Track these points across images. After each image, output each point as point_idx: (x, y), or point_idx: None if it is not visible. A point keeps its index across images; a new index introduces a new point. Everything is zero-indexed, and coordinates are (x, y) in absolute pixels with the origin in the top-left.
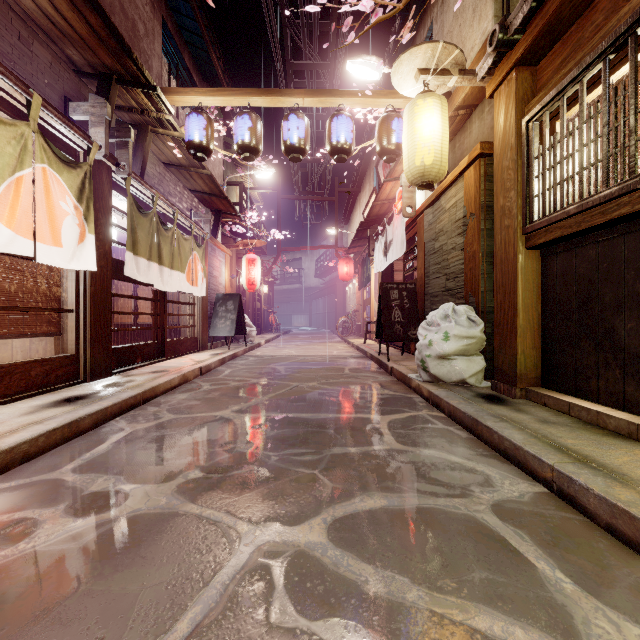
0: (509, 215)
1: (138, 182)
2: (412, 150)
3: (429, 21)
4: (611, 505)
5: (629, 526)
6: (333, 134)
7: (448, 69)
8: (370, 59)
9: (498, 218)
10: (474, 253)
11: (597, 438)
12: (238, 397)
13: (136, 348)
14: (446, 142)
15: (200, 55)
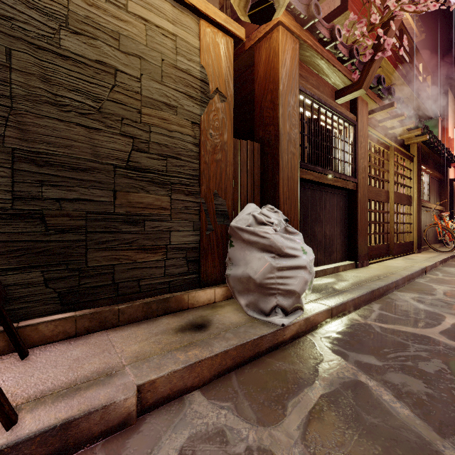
0: (295, 146)
1: None
2: None
3: None
4: (402, 279)
5: (403, 280)
6: None
7: None
8: None
9: (286, 140)
10: (225, 144)
11: (346, 276)
12: None
13: None
14: None
15: None
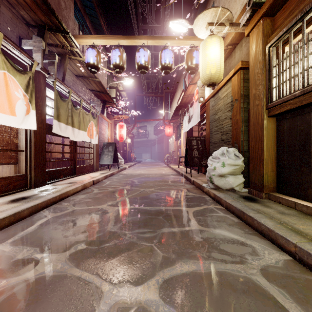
0: (258, 98)
1: (60, 83)
2: (204, 65)
3: (212, 2)
4: None
5: None
6: (162, 59)
7: (223, 23)
8: (182, 21)
9: (252, 100)
10: (237, 120)
11: None
12: (112, 197)
13: (60, 170)
14: (222, 61)
15: (95, 21)
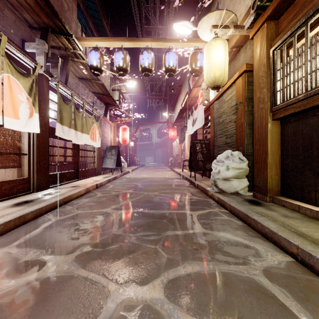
0: (263, 102)
1: (63, 86)
2: (209, 68)
3: (216, 3)
4: None
5: None
6: (166, 61)
7: (228, 25)
8: (186, 22)
9: (256, 104)
10: (242, 123)
11: None
12: (115, 200)
13: (63, 174)
14: (227, 64)
15: (97, 22)
